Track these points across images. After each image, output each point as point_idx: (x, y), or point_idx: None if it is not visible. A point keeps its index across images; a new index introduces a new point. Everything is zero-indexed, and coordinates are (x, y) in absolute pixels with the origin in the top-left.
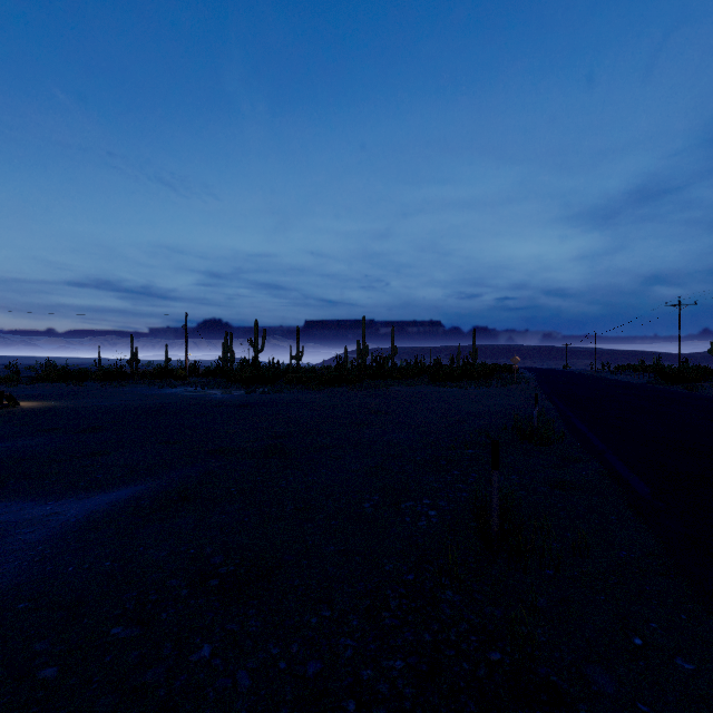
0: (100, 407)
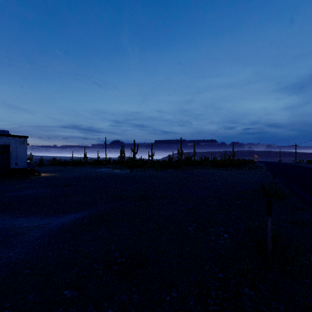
0: (71, 176)
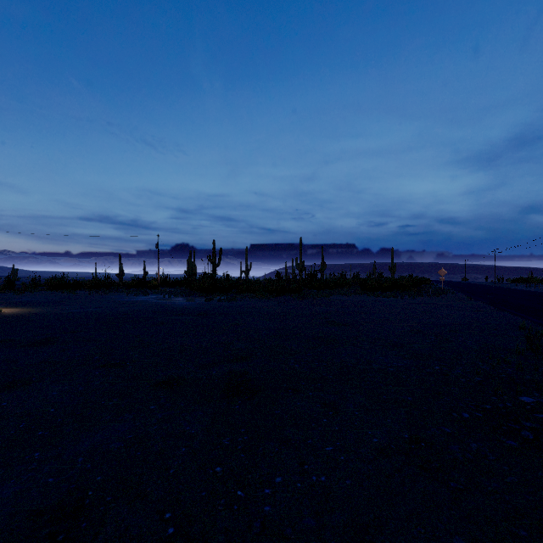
0: (72, 314)
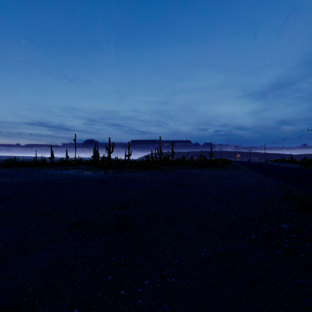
0: (19, 182)
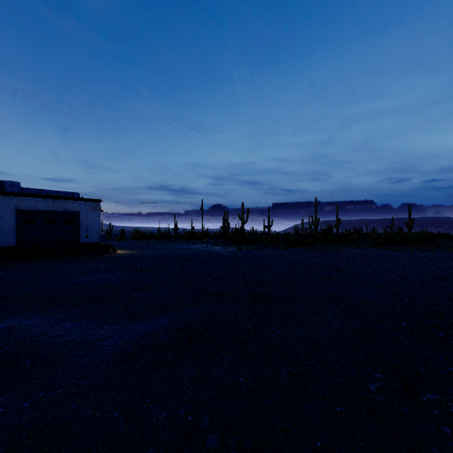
0: (154, 255)
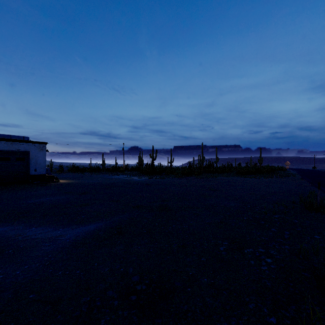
0: (89, 183)
